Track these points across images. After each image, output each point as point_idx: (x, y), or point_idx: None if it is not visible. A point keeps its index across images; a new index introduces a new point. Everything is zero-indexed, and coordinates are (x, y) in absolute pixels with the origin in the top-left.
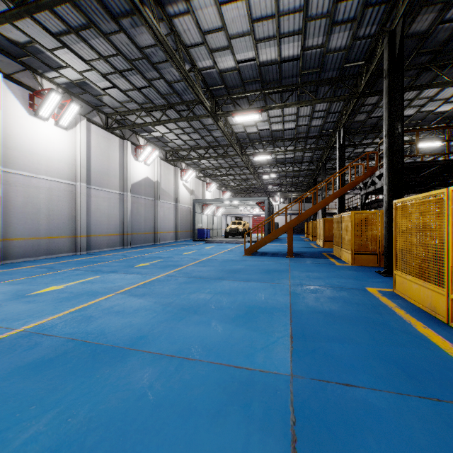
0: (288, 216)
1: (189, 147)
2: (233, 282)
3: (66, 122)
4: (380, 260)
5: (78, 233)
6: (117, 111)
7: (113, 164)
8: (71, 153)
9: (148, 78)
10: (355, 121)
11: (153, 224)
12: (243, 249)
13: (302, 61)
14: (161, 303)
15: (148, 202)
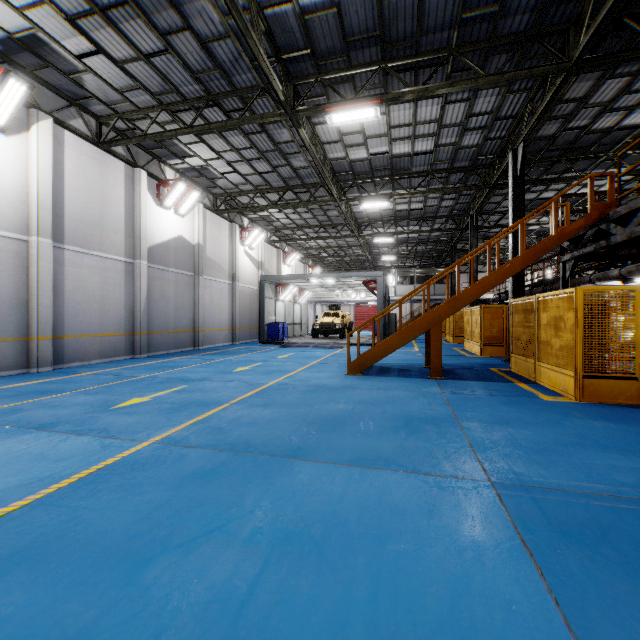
0: (408, 305)
1: (253, 188)
2: (332, 473)
3: (4, 116)
4: None
5: (33, 332)
6: (116, 111)
7: (113, 209)
8: (19, 181)
9: (161, 31)
10: (538, 137)
11: (192, 316)
12: (345, 360)
13: None
14: None
15: (183, 278)
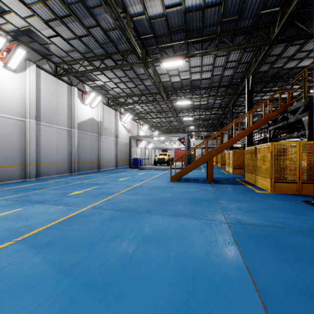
0: (200, 149)
1: (126, 95)
2: (163, 218)
3: (15, 65)
4: (299, 188)
5: (27, 162)
6: (64, 60)
7: (62, 105)
8: (21, 94)
9: (86, 26)
10: (259, 71)
11: (98, 155)
12: (169, 175)
13: (223, 7)
14: (62, 266)
15: (93, 137)
